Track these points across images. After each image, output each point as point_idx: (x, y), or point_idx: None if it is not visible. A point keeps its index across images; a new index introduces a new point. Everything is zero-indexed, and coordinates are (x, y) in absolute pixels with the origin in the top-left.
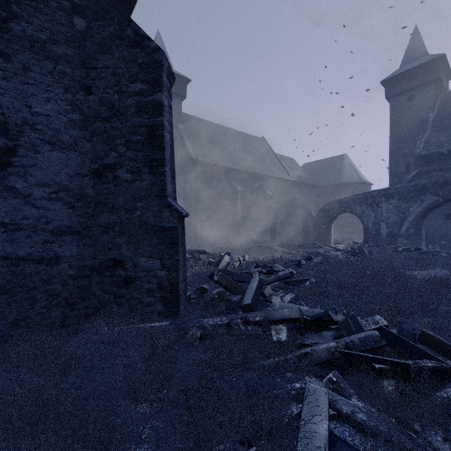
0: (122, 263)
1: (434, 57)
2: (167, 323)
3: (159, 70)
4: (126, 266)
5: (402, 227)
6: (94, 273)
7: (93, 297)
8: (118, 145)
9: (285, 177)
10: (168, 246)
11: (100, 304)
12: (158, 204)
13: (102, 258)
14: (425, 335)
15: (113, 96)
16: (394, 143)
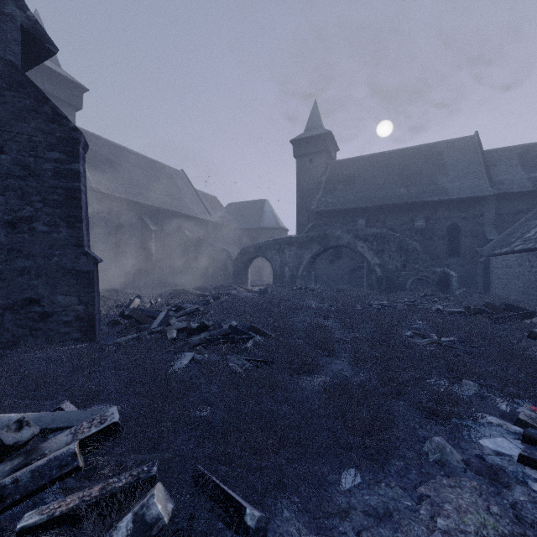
0: (39, 301)
1: (325, 132)
2: (86, 345)
3: (77, 146)
4: (43, 303)
5: (299, 270)
6: (7, 312)
7: (6, 332)
8: (34, 201)
9: (207, 217)
10: (85, 286)
11: (14, 338)
12: (76, 252)
13: (17, 298)
14: (252, 326)
15: (28, 159)
16: (300, 197)
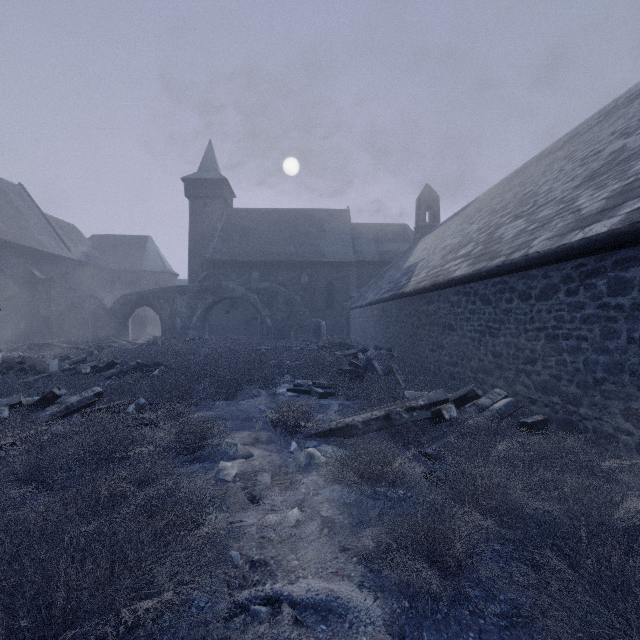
0: None
1: (221, 178)
2: None
3: None
4: None
5: (192, 321)
6: None
7: None
8: None
9: (65, 253)
10: None
11: None
12: None
13: None
14: (156, 362)
15: None
16: (193, 241)
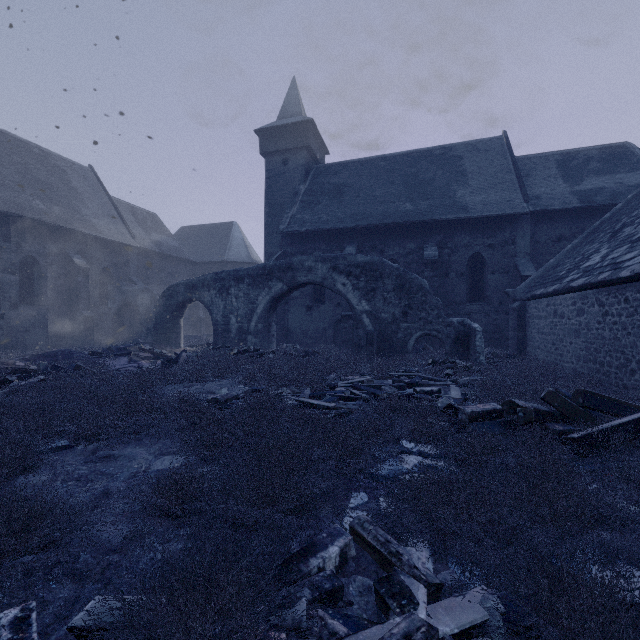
0: None
1: (304, 119)
2: None
3: None
4: None
5: (251, 322)
6: None
7: None
8: None
9: (124, 239)
10: None
11: None
12: None
13: None
14: None
15: None
16: (269, 214)
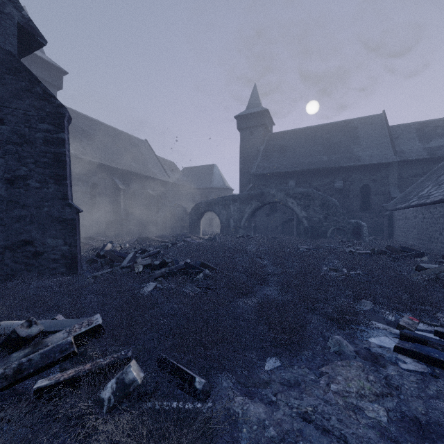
0: (33, 243)
1: (263, 109)
2: (70, 277)
3: (63, 119)
4: (36, 244)
5: (241, 222)
6: (6, 251)
7: (6, 267)
8: (29, 163)
9: (166, 179)
10: (69, 230)
11: (12, 271)
12: (62, 204)
13: (14, 240)
14: (202, 263)
15: (24, 129)
16: (242, 162)
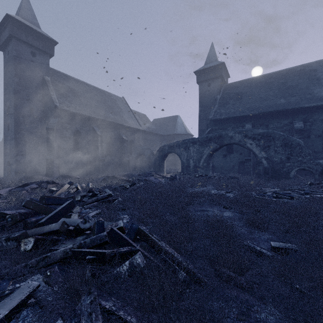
0: None
1: (219, 63)
2: None
3: None
4: None
5: (200, 162)
6: None
7: None
8: None
9: (138, 127)
10: None
11: None
12: None
13: None
14: (139, 230)
15: None
16: (201, 111)
